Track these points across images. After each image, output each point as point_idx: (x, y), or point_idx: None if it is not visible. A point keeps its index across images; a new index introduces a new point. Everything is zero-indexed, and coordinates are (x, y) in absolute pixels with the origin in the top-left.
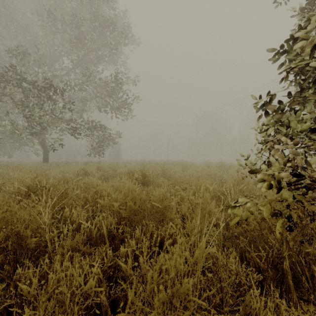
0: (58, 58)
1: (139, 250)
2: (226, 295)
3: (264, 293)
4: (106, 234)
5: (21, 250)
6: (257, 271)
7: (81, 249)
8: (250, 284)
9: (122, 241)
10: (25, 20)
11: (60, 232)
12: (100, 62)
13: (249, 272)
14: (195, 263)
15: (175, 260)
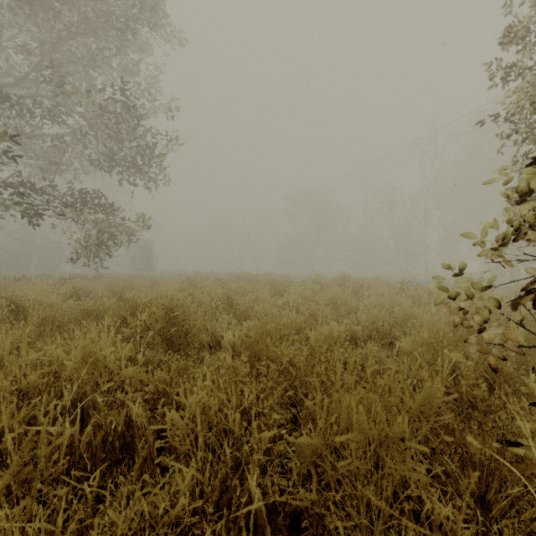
0: None
1: None
2: None
3: None
4: None
5: None
6: None
7: None
8: None
9: None
10: None
11: None
12: (98, 66)
13: None
14: None
15: None
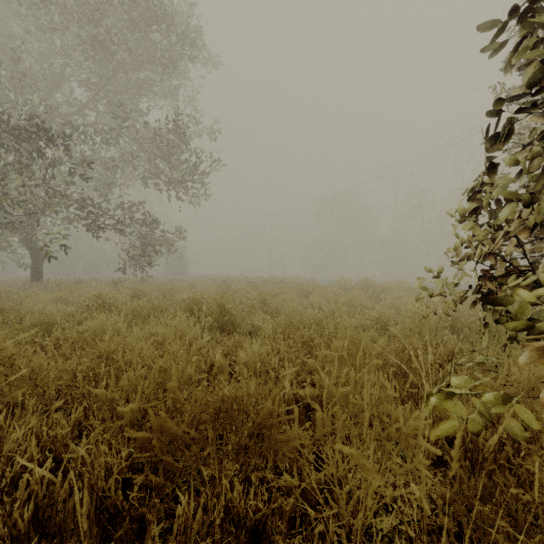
0: (61, 81)
1: None
2: None
3: None
4: (88, 514)
5: None
6: None
7: None
8: None
9: (141, 522)
10: None
11: None
12: (144, 93)
13: None
14: None
15: None
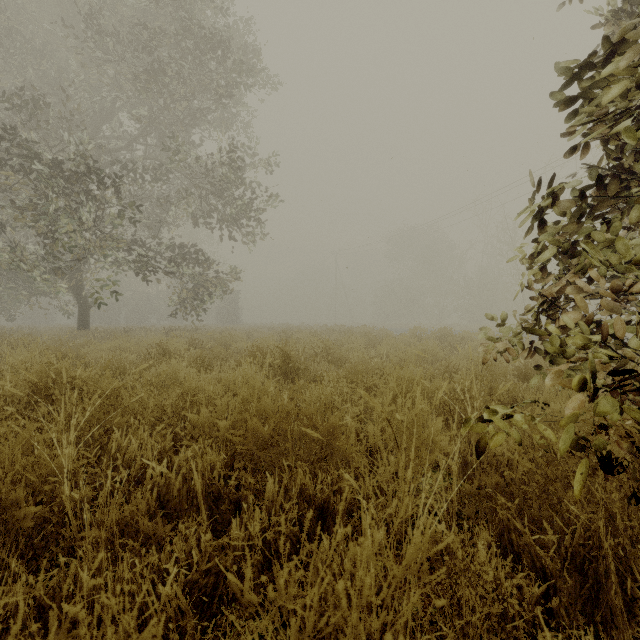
0: (109, 113)
1: (275, 530)
2: (472, 638)
3: (556, 626)
4: (202, 492)
5: (3, 533)
6: (539, 576)
7: (143, 529)
8: (529, 616)
9: (236, 505)
10: (41, 36)
11: (100, 486)
12: (197, 123)
13: (521, 581)
14: (398, 555)
15: (354, 556)
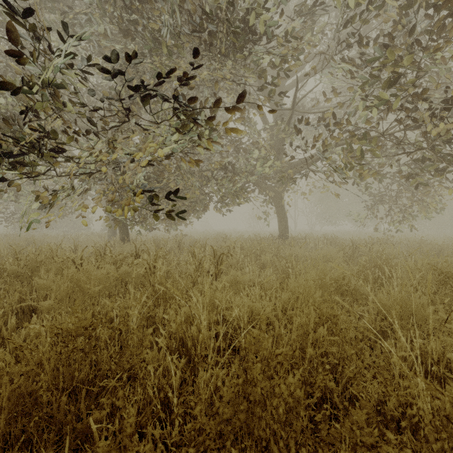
0: None
1: None
2: None
3: None
4: None
5: None
6: None
7: None
8: None
9: None
10: None
11: None
12: None
13: None
14: None
15: None
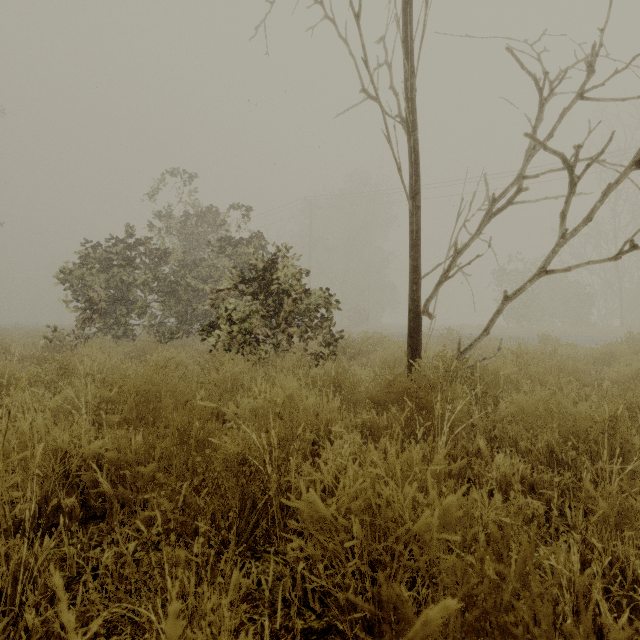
0: None
1: None
2: None
3: None
4: None
5: None
6: None
7: None
8: None
9: None
10: None
11: None
12: None
13: None
14: None
15: None
